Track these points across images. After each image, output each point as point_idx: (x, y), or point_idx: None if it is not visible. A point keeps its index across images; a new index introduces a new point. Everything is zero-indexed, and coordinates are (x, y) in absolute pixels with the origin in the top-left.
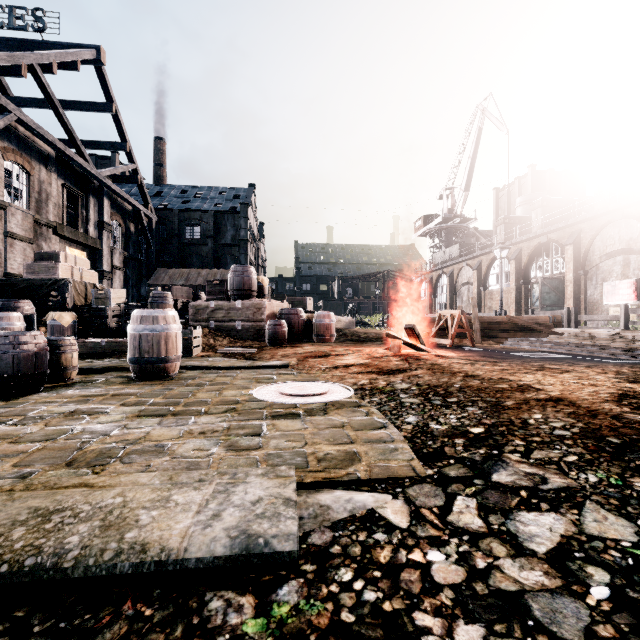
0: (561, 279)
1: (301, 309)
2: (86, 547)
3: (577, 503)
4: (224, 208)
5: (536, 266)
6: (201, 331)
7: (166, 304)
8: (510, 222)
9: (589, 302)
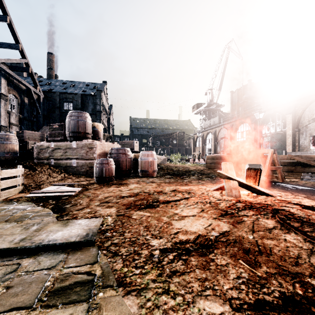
0: (282, 134)
1: (128, 149)
2: None
3: None
4: (87, 93)
5: (265, 127)
6: (21, 170)
7: (8, 144)
8: (246, 104)
9: (301, 147)
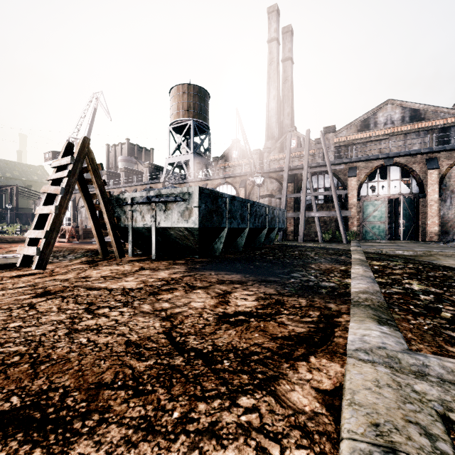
0: None
1: None
2: (3, 263)
3: (77, 255)
4: None
5: None
6: None
7: None
8: (111, 174)
9: None
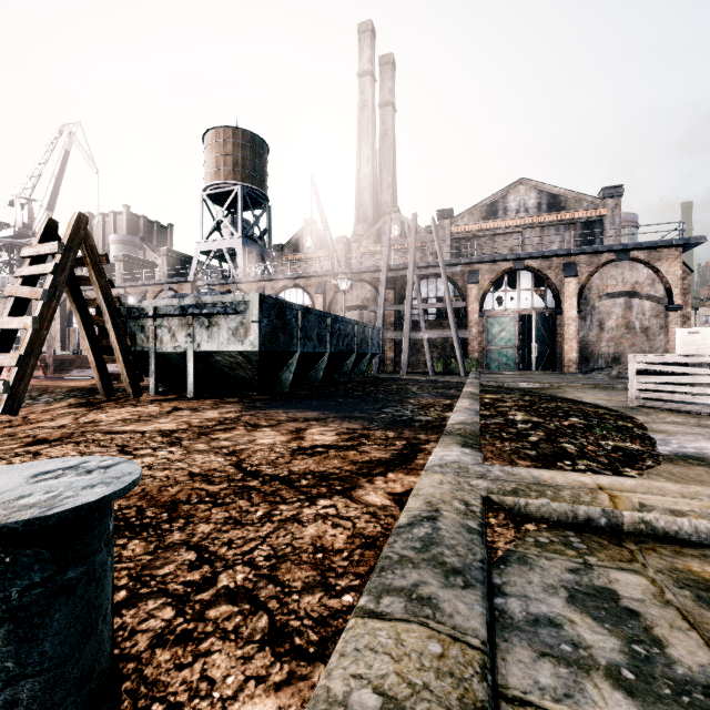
0: None
1: None
2: None
3: (56, 397)
4: None
5: None
6: None
7: None
8: None
9: None
